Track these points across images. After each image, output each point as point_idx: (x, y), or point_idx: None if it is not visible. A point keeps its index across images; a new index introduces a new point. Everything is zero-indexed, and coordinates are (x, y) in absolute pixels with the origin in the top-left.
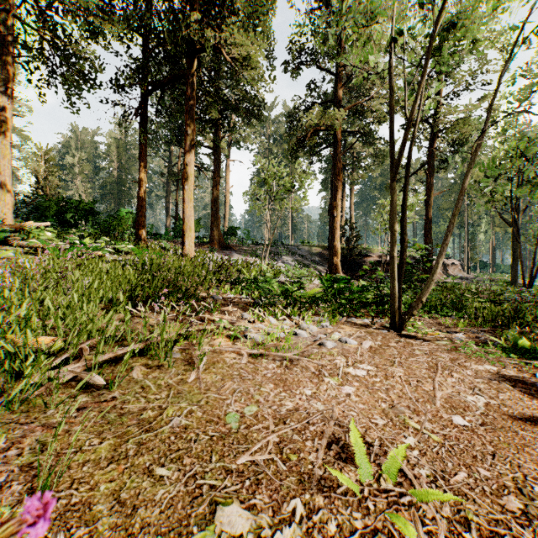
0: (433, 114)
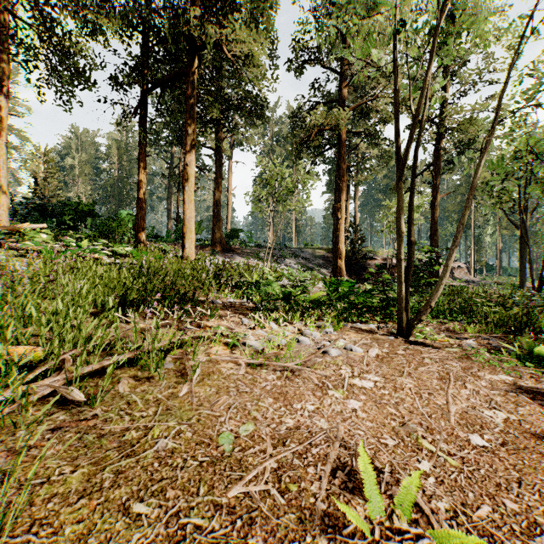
0: (439, 114)
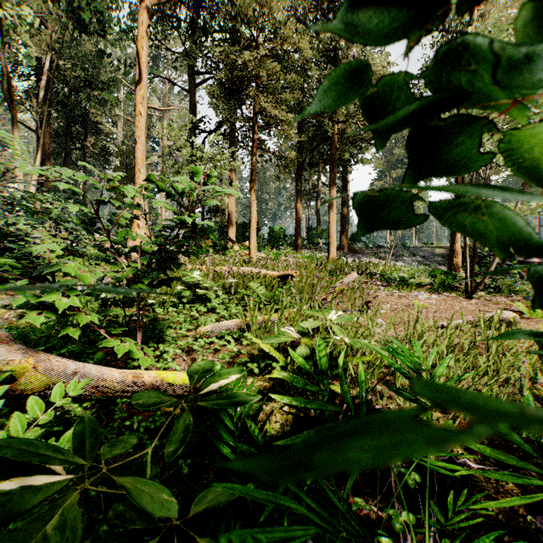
0: None
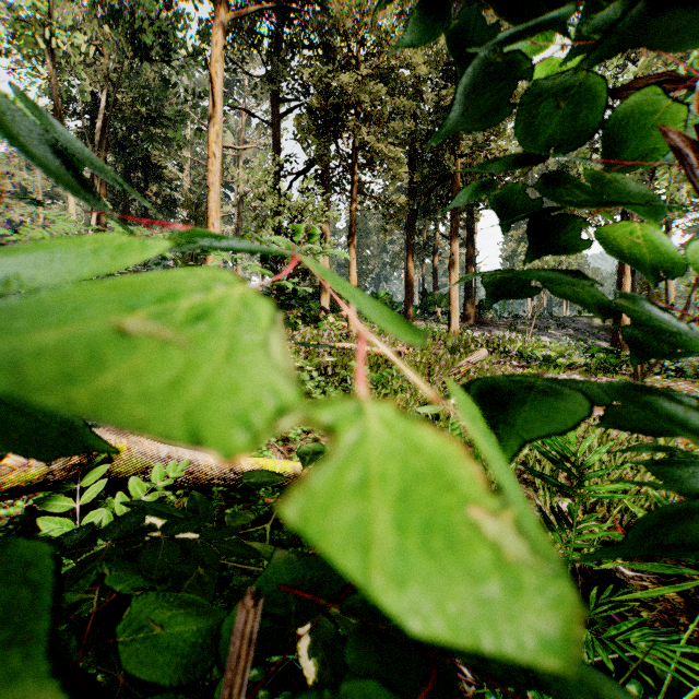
0: None
